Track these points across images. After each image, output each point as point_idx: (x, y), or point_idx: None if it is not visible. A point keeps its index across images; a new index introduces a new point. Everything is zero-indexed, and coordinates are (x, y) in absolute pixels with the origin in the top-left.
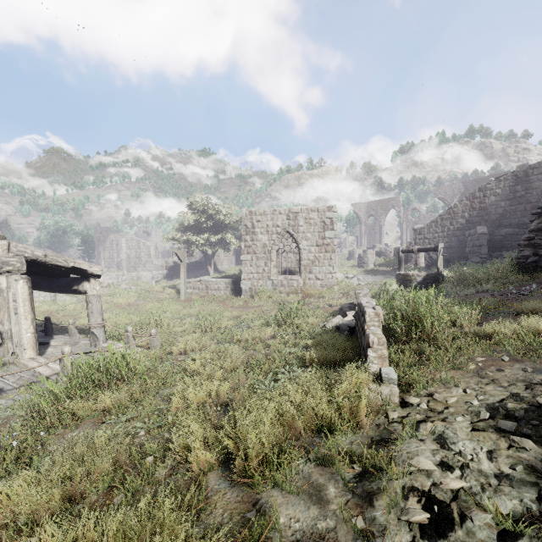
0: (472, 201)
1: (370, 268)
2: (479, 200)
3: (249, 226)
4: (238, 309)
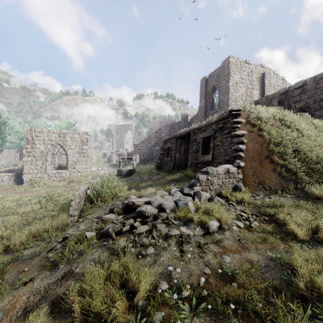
0: (156, 134)
1: (114, 163)
2: (159, 134)
3: (29, 139)
4: (19, 194)
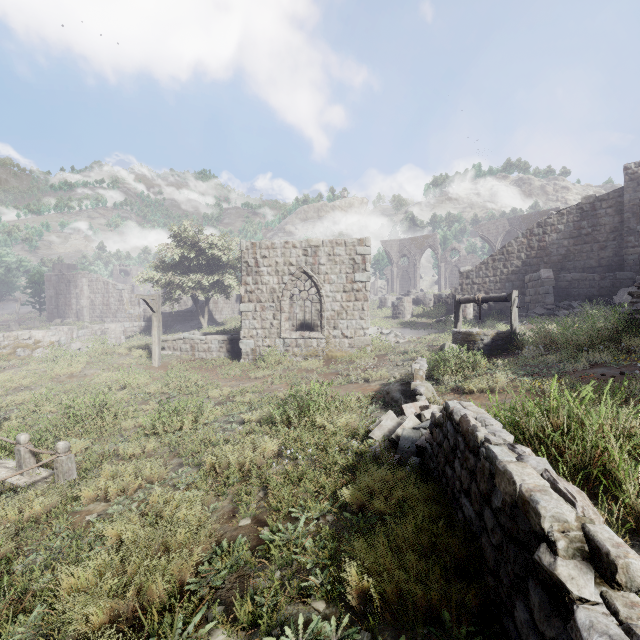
0: (529, 239)
1: (407, 319)
2: (538, 237)
3: (251, 264)
4: (233, 382)
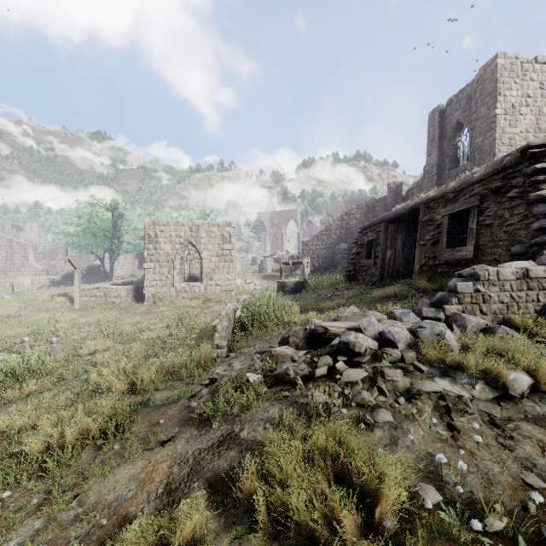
0: (341, 222)
1: (269, 273)
2: (346, 222)
3: (152, 235)
4: (140, 315)
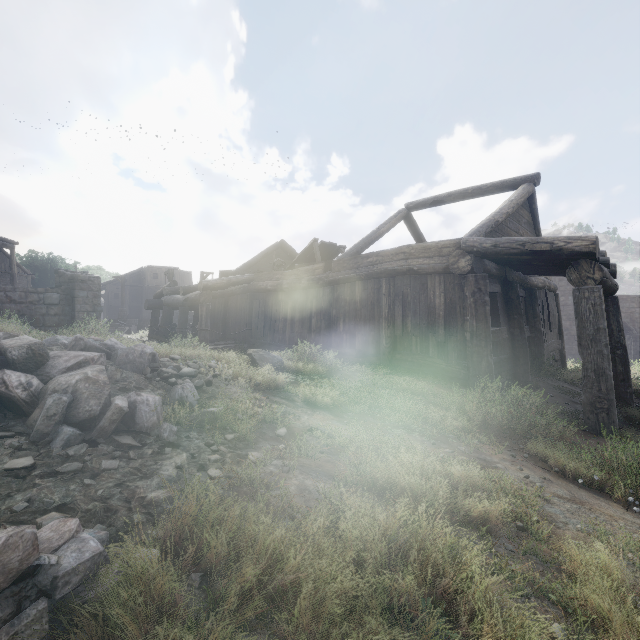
0: None
1: None
2: None
3: None
4: None
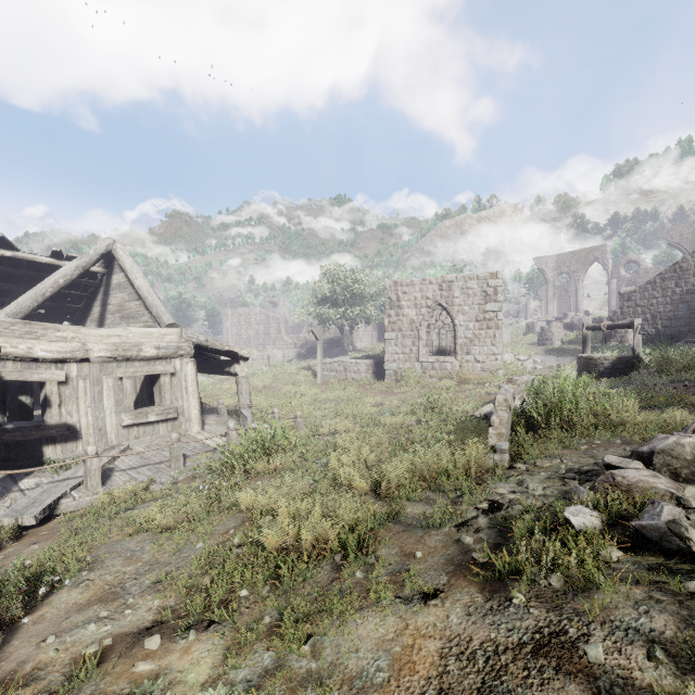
0: None
1: (555, 346)
2: None
3: (393, 299)
4: (381, 395)
